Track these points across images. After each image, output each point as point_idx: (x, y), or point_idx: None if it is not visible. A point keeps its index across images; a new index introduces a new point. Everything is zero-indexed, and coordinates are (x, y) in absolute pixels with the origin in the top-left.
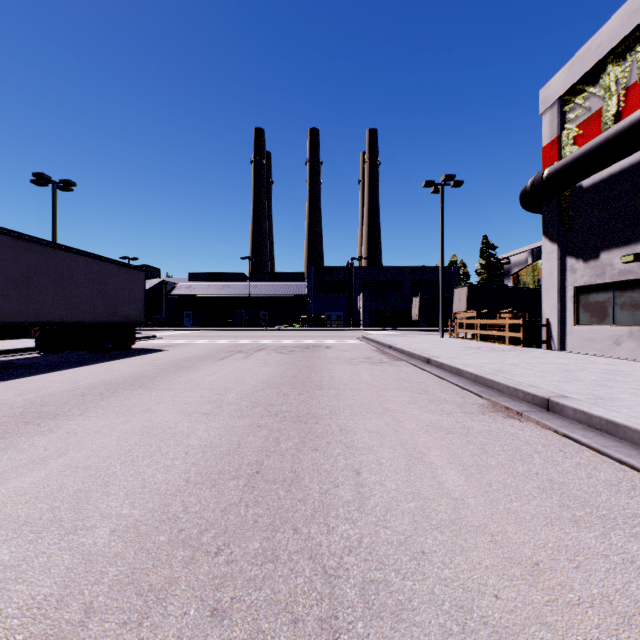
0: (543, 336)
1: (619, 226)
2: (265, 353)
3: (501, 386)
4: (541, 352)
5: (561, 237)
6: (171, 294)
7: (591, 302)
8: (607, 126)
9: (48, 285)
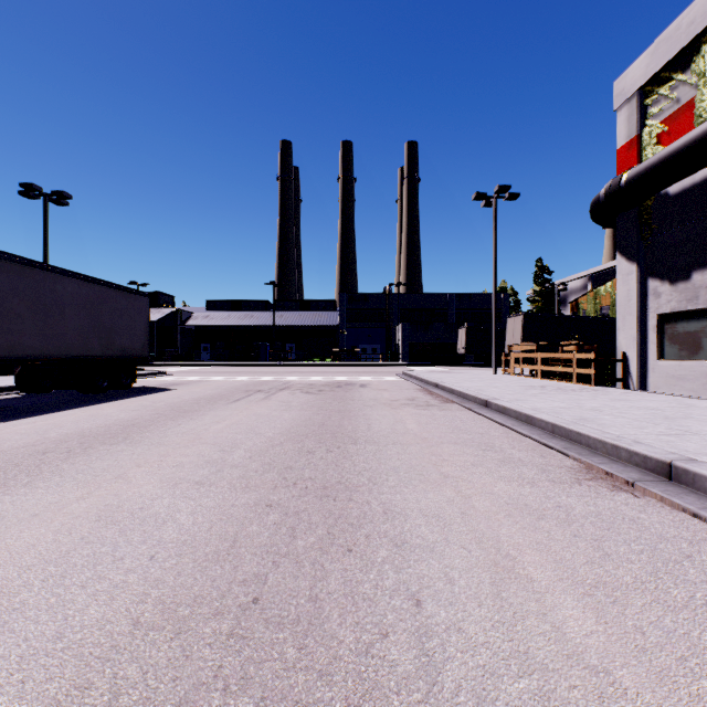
0: (619, 373)
1: None
2: (289, 393)
3: (593, 441)
4: (620, 392)
5: (641, 255)
6: (186, 324)
7: (680, 332)
8: (702, 119)
9: (25, 312)
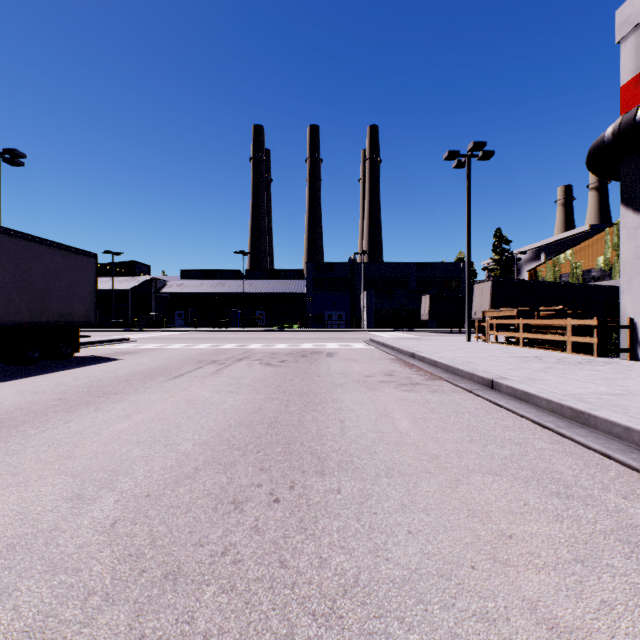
0: (623, 342)
1: None
2: (245, 365)
3: None
4: None
5: None
6: (161, 292)
7: None
8: None
9: None
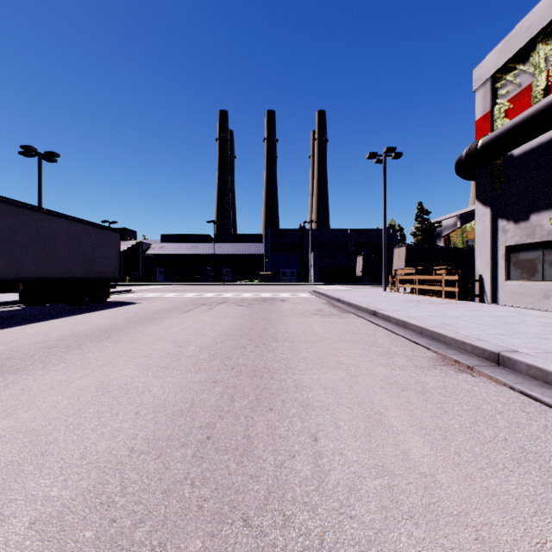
0: (476, 290)
1: (548, 190)
2: (226, 306)
3: (448, 339)
4: (476, 305)
5: (493, 201)
6: (146, 253)
7: (521, 260)
8: (537, 99)
9: (28, 244)
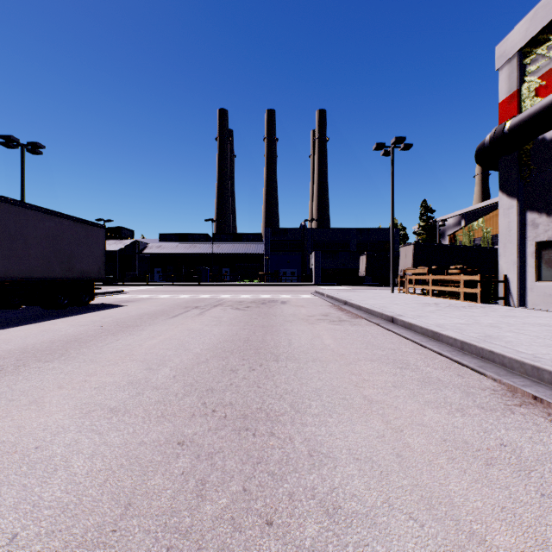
0: (500, 292)
1: None
2: (221, 309)
3: (508, 360)
4: (506, 309)
5: (521, 192)
6: (143, 253)
7: None
8: None
9: None
